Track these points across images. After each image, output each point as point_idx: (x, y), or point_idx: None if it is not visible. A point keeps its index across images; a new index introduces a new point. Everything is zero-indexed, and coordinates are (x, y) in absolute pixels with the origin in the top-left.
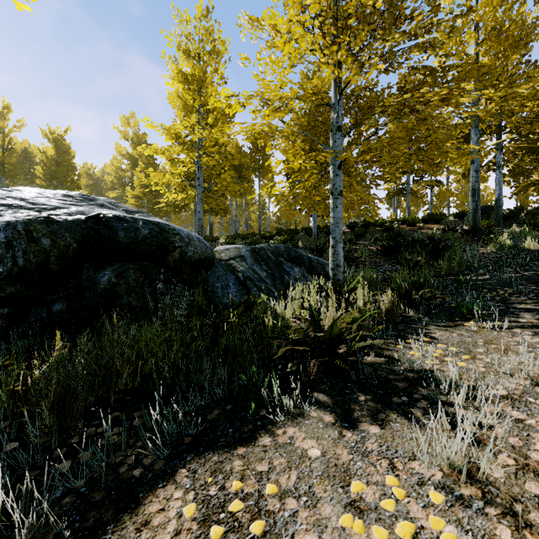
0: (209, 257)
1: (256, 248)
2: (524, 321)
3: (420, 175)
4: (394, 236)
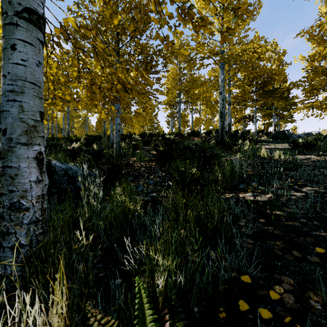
0: None
1: None
2: None
3: (186, 105)
4: (170, 143)
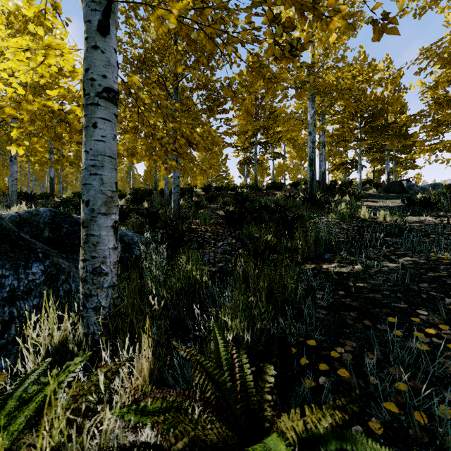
0: None
1: None
2: None
3: (265, 147)
4: (242, 200)
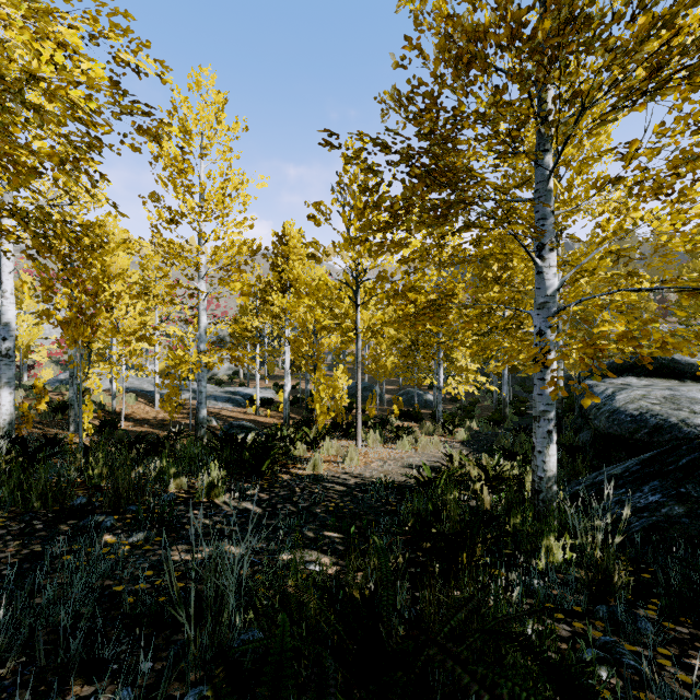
0: (617, 434)
1: (691, 444)
2: (358, 479)
3: None
4: None
